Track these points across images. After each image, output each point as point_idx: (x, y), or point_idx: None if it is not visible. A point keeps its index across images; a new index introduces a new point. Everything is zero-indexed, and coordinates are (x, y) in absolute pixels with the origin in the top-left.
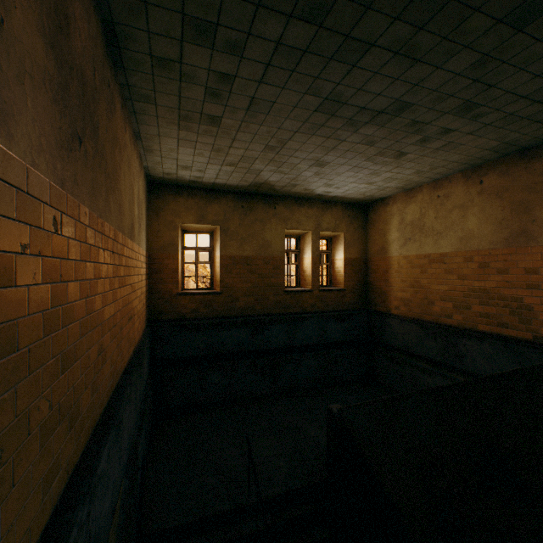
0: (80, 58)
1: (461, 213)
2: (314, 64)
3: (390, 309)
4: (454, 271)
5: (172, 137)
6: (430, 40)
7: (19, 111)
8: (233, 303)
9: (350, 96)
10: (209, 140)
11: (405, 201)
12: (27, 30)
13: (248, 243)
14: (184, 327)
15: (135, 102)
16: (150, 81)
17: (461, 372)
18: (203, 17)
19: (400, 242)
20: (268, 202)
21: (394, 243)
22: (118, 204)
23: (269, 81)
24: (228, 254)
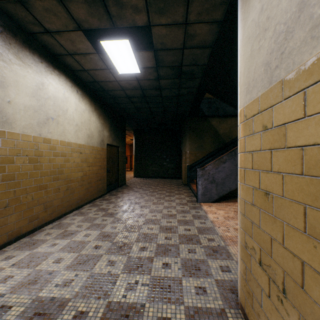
0: None
1: None
2: None
3: None
4: None
5: None
6: None
7: None
8: None
9: None
10: None
11: None
12: None
13: None
14: None
15: None
16: None
17: None
18: None
19: None
20: None
21: None
22: None
23: None
24: None
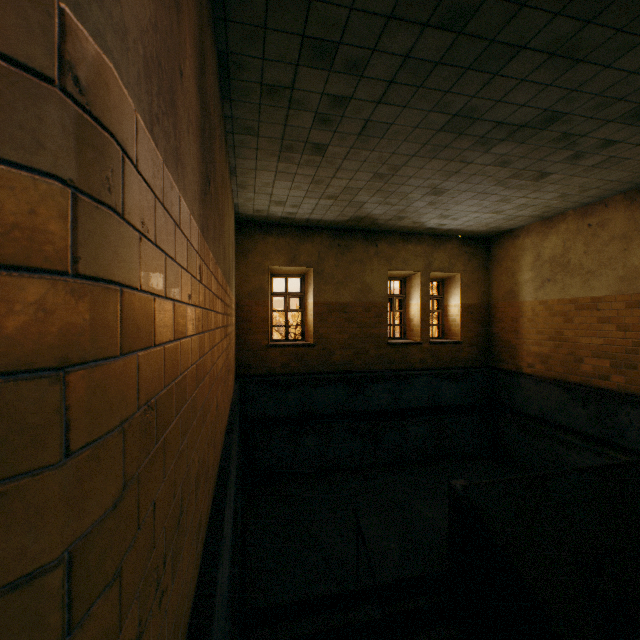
0: (209, 97)
1: (623, 246)
2: (446, 76)
3: (521, 367)
4: (612, 319)
5: (269, 171)
6: (600, 34)
7: (188, 161)
8: (328, 357)
9: (486, 110)
10: (309, 171)
11: (543, 232)
12: (190, 78)
13: (345, 287)
14: (274, 383)
15: (236, 135)
16: (256, 112)
17: (623, 448)
18: (324, 37)
19: (534, 283)
20: (368, 239)
21: (527, 286)
22: (223, 247)
23: (389, 101)
24: (323, 300)
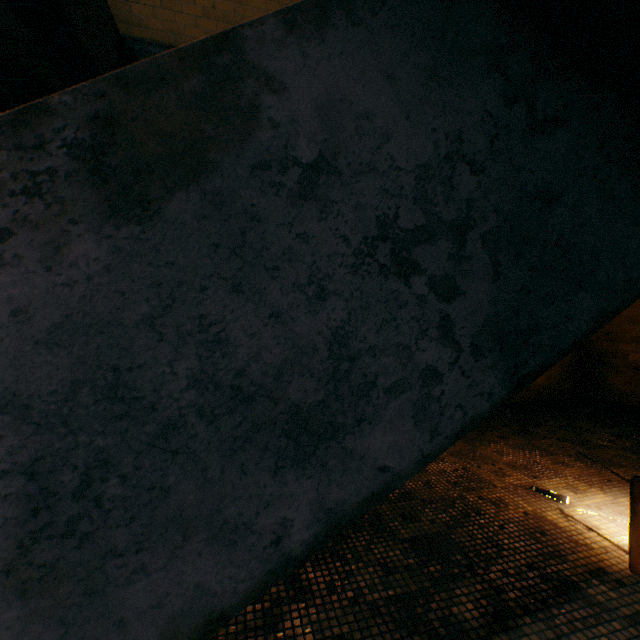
0: None
1: None
2: None
3: None
4: None
5: None
6: None
7: None
8: None
9: None
10: None
11: None
12: None
13: None
14: None
15: None
16: None
17: None
18: None
19: None
20: None
21: None
22: None
23: None
24: None
